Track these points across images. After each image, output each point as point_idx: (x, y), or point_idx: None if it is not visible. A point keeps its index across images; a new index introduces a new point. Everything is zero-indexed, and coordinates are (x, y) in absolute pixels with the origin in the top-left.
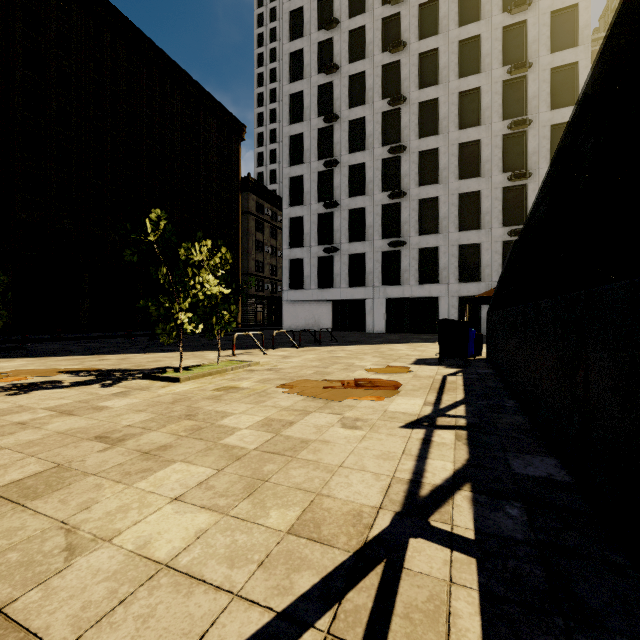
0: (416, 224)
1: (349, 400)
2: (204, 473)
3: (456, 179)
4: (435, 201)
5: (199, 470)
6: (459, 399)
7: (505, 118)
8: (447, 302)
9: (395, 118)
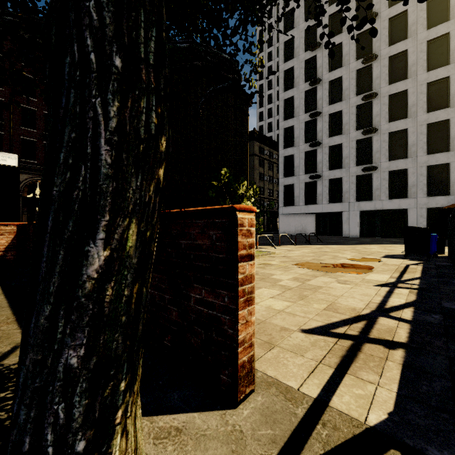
0: (386, 152)
1: (339, 273)
2: (277, 292)
3: (424, 112)
4: (404, 132)
5: (274, 291)
6: (416, 277)
7: None
8: (415, 213)
9: (367, 72)
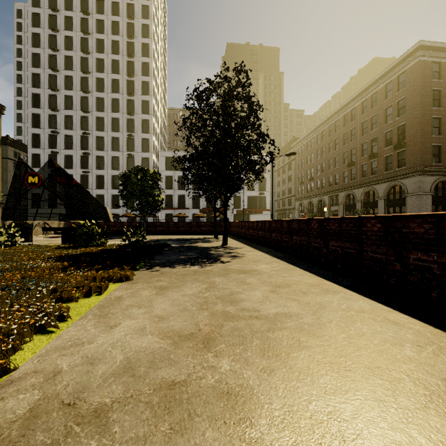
0: (95, 184)
1: None
2: None
3: (111, 169)
4: (103, 176)
5: None
6: None
7: (128, 151)
8: None
9: (87, 139)
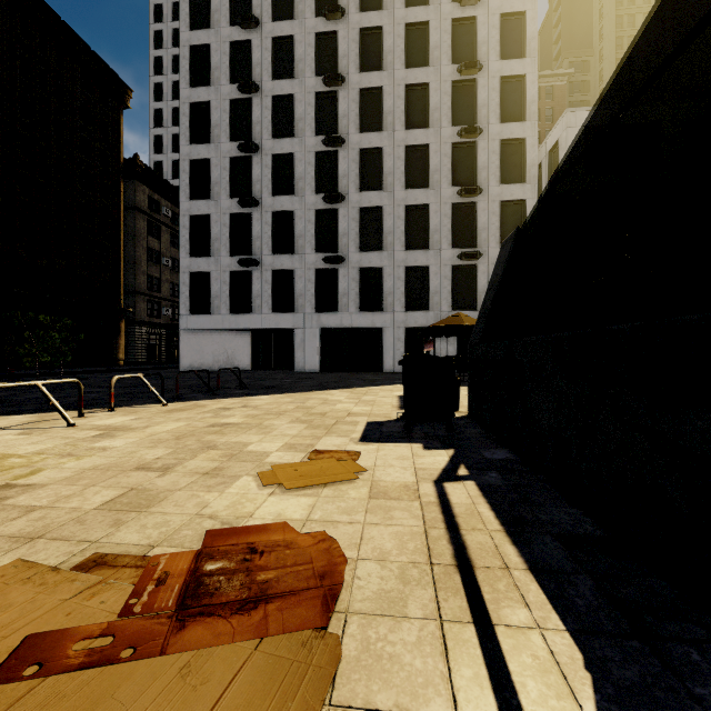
0: (357, 237)
1: None
2: None
3: (403, 187)
4: (379, 212)
5: None
6: (589, 697)
7: (454, 124)
8: (392, 334)
9: (332, 103)
